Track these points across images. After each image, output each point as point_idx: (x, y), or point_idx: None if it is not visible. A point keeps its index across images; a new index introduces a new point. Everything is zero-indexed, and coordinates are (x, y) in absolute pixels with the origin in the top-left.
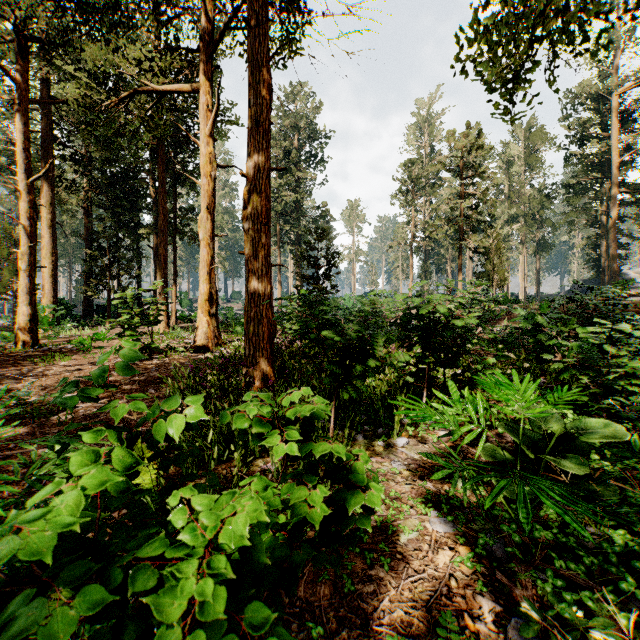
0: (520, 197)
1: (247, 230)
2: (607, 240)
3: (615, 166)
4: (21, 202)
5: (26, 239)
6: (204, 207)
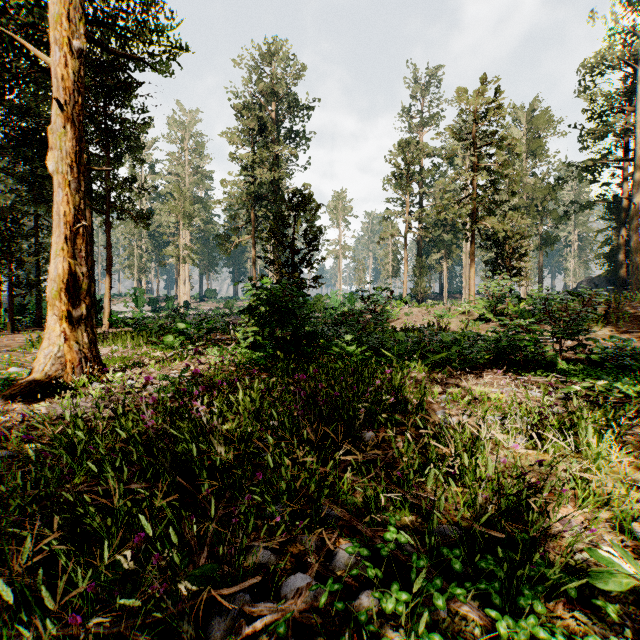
0: (522, 186)
1: None
2: (628, 231)
3: (638, 147)
4: None
5: None
6: (56, 107)
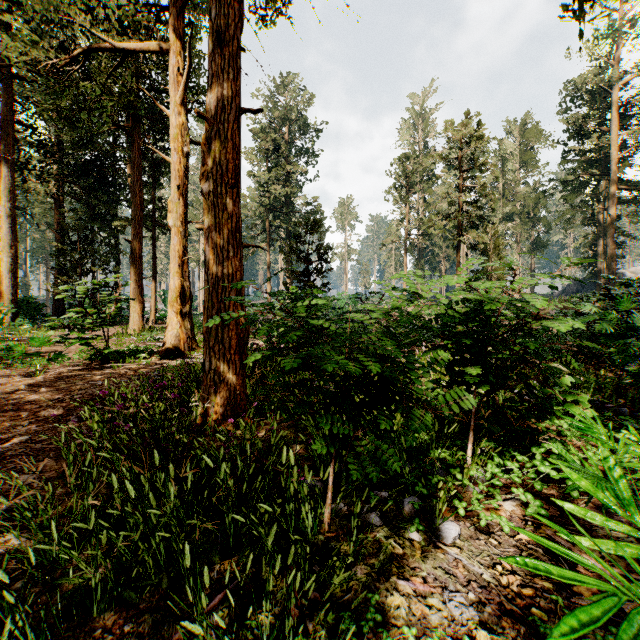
0: (515, 195)
1: (207, 194)
2: (605, 238)
3: (613, 163)
4: None
5: None
6: (175, 188)
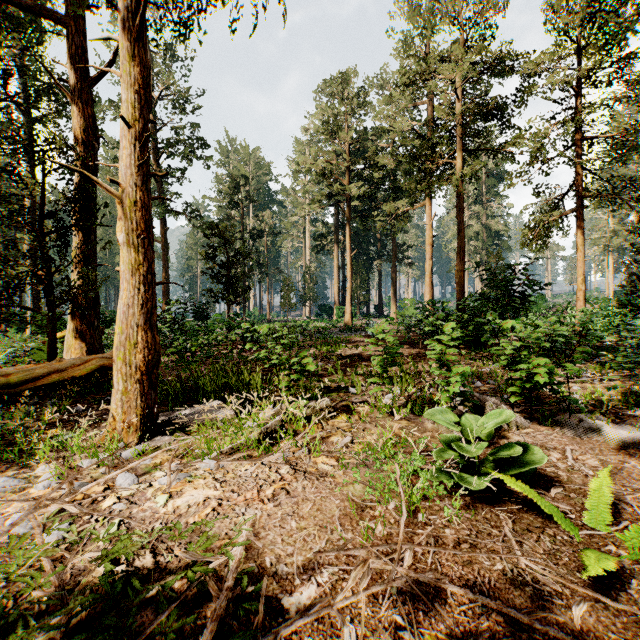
0: None
1: (456, 282)
2: None
3: None
4: (348, 264)
5: (349, 280)
6: (428, 260)
